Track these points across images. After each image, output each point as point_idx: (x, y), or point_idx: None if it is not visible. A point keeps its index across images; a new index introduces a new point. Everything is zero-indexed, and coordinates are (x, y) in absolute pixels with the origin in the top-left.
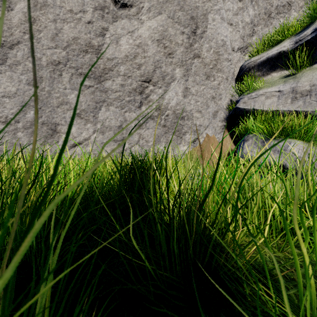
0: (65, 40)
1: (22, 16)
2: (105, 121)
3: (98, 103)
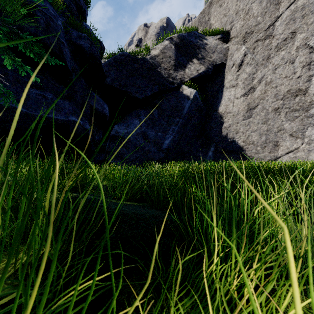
0: (281, 95)
1: (259, 92)
2: (311, 136)
3: (305, 125)
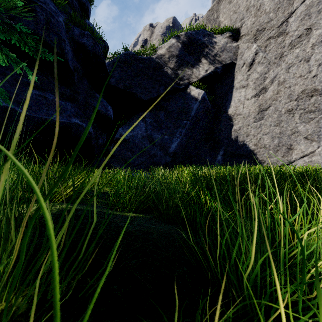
0: (296, 95)
1: (271, 93)
2: None
3: (321, 127)
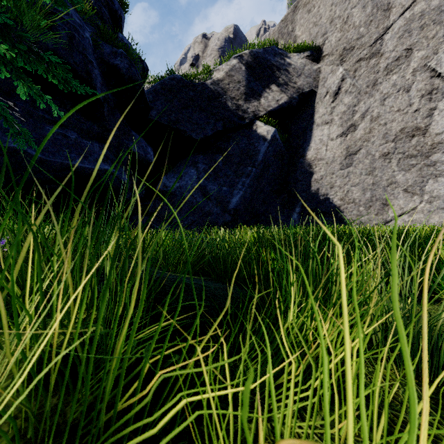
0: (393, 135)
1: (362, 132)
2: (433, 192)
3: (425, 177)
